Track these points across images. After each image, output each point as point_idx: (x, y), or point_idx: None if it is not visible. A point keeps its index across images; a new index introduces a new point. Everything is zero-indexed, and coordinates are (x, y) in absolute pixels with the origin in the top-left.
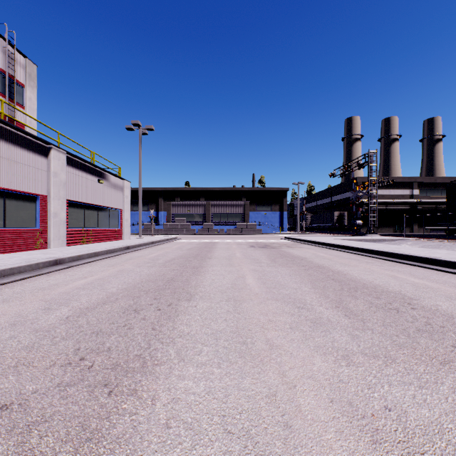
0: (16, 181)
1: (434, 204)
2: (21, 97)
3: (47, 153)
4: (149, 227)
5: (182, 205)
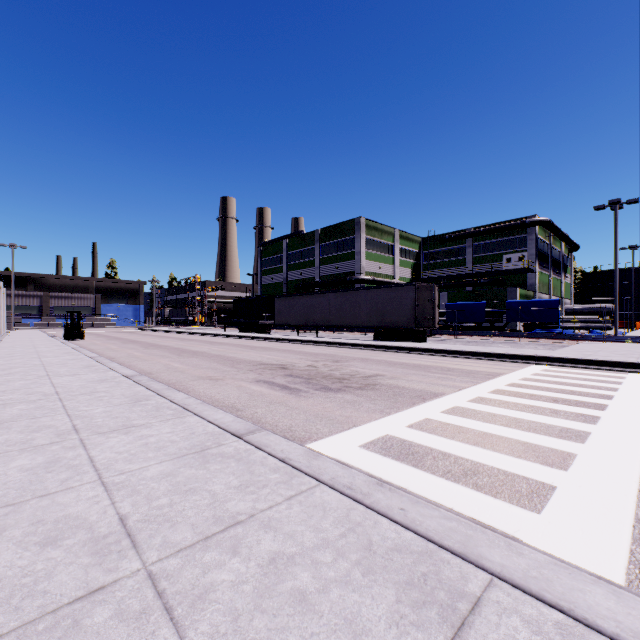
0: None
1: None
2: None
3: None
4: None
5: (7, 295)
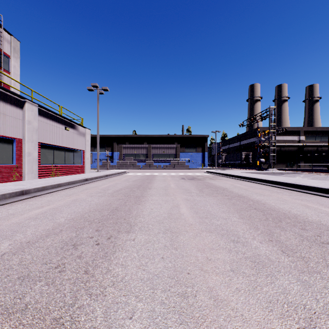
0: None
1: (315, 146)
2: (7, 65)
3: (22, 105)
4: (106, 164)
5: (130, 147)
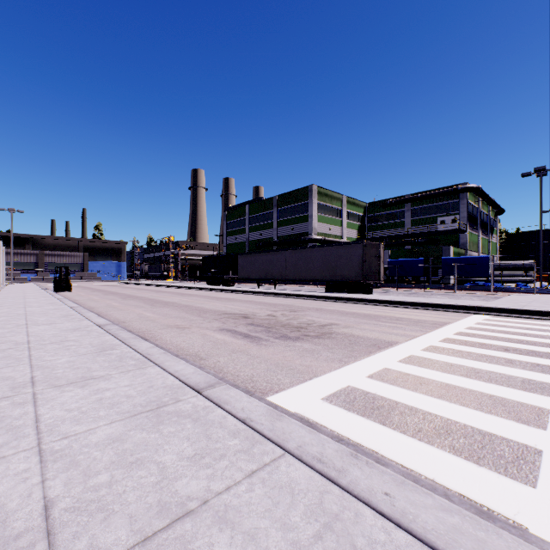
0: None
1: None
2: None
3: None
4: None
5: (8, 253)
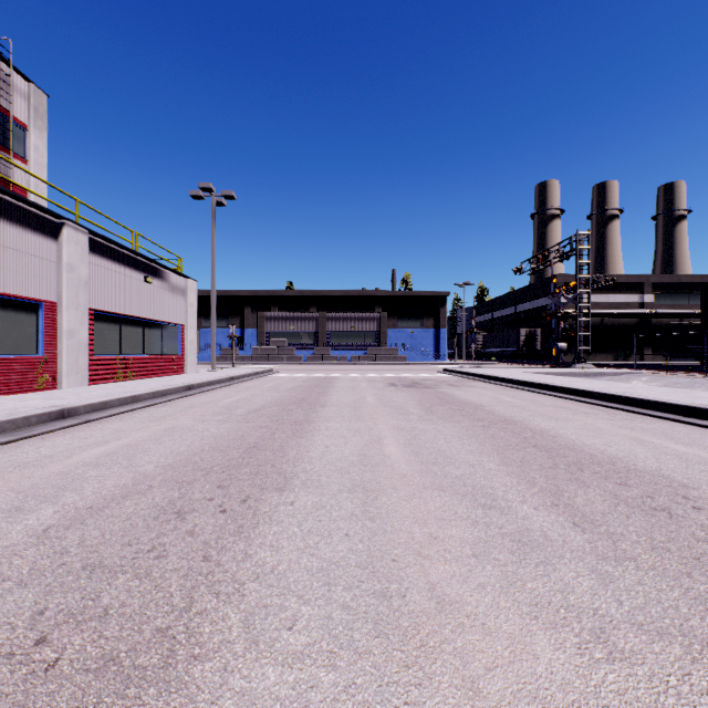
0: (3, 278)
1: (677, 316)
2: (22, 146)
3: (57, 233)
4: (229, 353)
5: (282, 318)
